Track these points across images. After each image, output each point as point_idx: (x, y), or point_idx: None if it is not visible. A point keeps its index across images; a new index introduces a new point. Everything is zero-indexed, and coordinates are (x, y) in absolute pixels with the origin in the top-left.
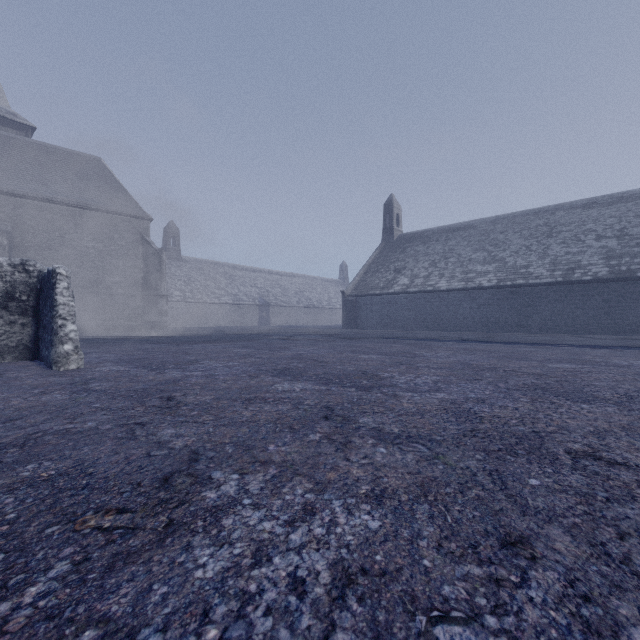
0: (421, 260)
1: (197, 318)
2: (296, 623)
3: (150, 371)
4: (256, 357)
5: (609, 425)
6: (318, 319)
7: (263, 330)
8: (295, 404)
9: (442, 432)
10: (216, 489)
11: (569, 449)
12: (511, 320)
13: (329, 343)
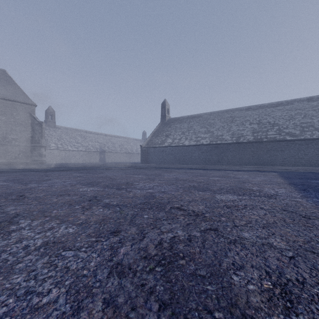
0: (178, 131)
1: (65, 158)
2: (17, 255)
3: (20, 184)
4: (82, 177)
5: (199, 198)
6: (131, 159)
7: (99, 164)
8: (81, 196)
9: (133, 203)
10: (17, 225)
11: (173, 206)
12: (215, 159)
13: (126, 170)
